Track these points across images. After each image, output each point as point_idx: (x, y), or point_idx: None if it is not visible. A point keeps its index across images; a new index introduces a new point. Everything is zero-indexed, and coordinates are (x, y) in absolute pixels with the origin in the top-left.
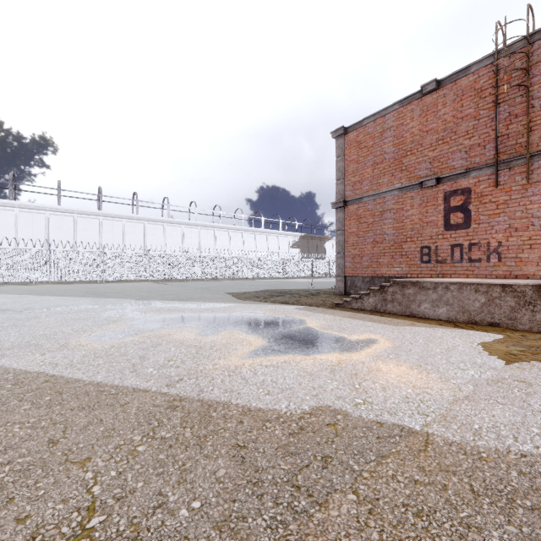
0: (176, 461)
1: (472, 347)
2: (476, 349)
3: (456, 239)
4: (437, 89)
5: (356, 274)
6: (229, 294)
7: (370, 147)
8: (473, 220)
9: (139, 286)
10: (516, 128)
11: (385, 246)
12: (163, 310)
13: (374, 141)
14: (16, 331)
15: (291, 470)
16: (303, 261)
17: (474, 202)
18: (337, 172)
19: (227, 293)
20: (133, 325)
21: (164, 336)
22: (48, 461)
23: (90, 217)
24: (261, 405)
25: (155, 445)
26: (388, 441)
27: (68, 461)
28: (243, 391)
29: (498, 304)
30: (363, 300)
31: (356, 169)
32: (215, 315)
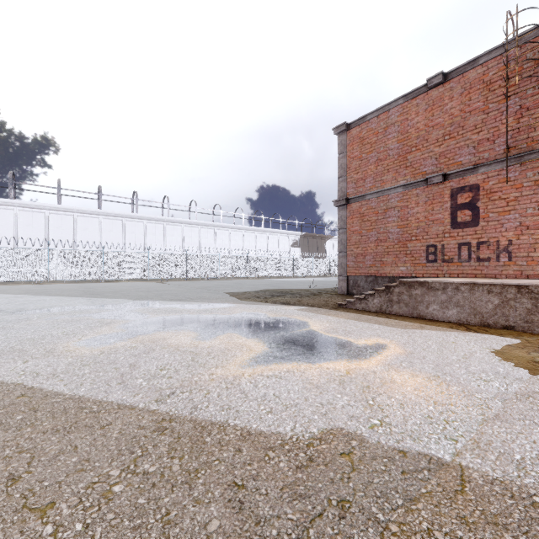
0: (158, 508)
1: (490, 354)
2: (495, 356)
3: (464, 238)
4: (443, 82)
5: (359, 273)
6: (229, 294)
7: (373, 143)
8: (482, 217)
9: (138, 285)
10: (527, 122)
11: (388, 245)
12: (160, 311)
13: (377, 137)
14: (3, 335)
15: (300, 521)
16: (303, 260)
17: (483, 199)
18: (339, 169)
19: (227, 293)
20: (127, 327)
21: (158, 340)
22: (2, 506)
23: (90, 216)
24: (263, 427)
25: (136, 484)
26: (415, 477)
27: (27, 507)
28: (242, 409)
29: (513, 306)
30: (367, 301)
31: (359, 166)
32: (213, 317)
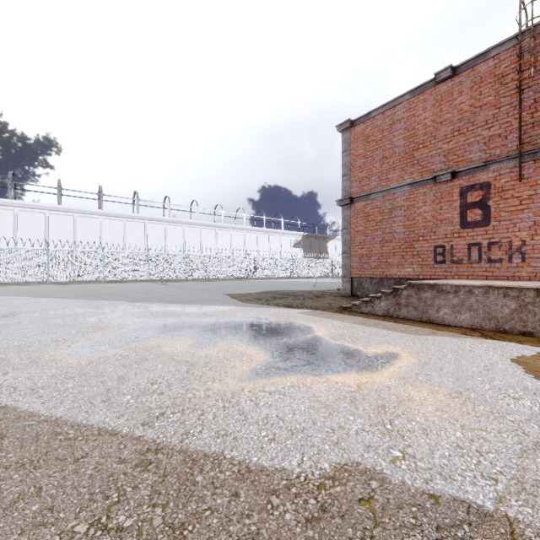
0: None
1: (513, 365)
2: (519, 367)
3: (474, 238)
4: (452, 76)
5: (363, 275)
6: (230, 296)
7: (379, 140)
8: (493, 217)
9: (137, 286)
10: None
11: (394, 245)
12: (157, 315)
13: (382, 134)
14: None
15: None
16: (305, 261)
17: (494, 197)
18: (343, 167)
19: (228, 295)
20: (121, 333)
21: (153, 347)
22: None
23: (91, 217)
24: (264, 460)
25: None
26: (454, 536)
27: None
28: (241, 435)
29: (531, 311)
30: (373, 304)
31: (363, 164)
32: (213, 321)
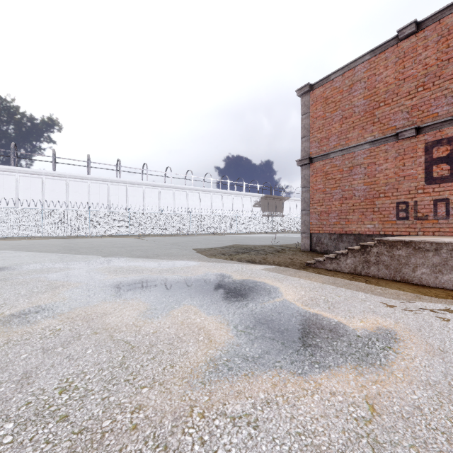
0: None
1: None
2: None
3: (441, 193)
4: (416, 32)
5: (322, 231)
6: (196, 250)
7: (338, 102)
8: None
9: (116, 241)
10: None
11: (354, 202)
12: (121, 271)
13: (342, 95)
14: None
15: None
16: (264, 218)
17: None
18: (302, 129)
19: (194, 249)
20: (71, 294)
21: (95, 317)
22: None
23: (80, 181)
24: None
25: None
26: None
27: None
28: None
29: None
30: (339, 261)
31: (322, 125)
32: (174, 279)
